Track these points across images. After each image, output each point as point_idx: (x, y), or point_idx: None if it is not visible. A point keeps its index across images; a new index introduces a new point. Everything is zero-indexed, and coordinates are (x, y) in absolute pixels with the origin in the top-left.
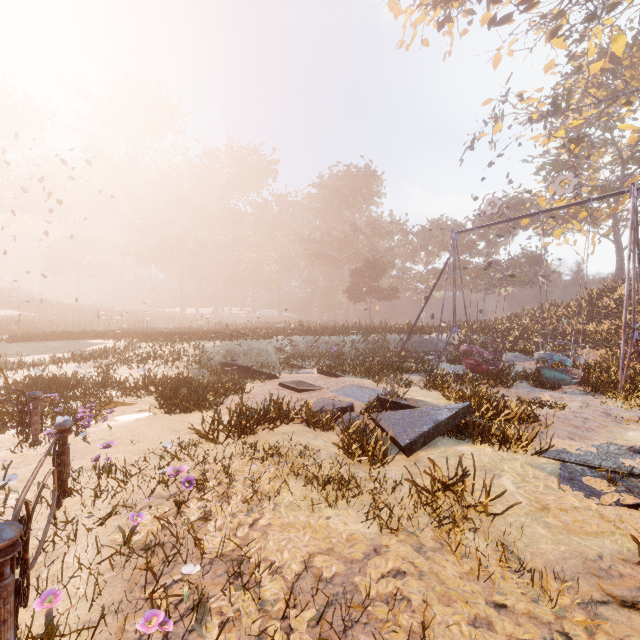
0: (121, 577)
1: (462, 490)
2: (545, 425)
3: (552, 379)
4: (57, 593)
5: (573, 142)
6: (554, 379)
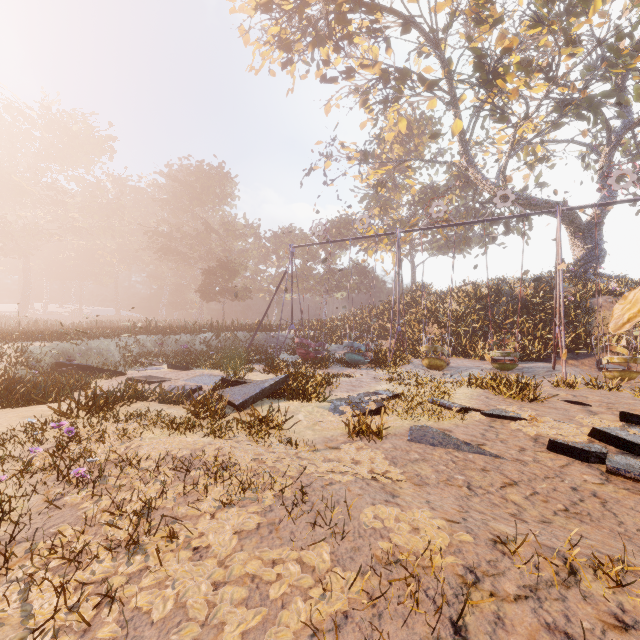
0: (31, 482)
1: (267, 416)
2: (337, 387)
3: (354, 360)
4: (2, 477)
5: (379, 186)
6: (355, 360)
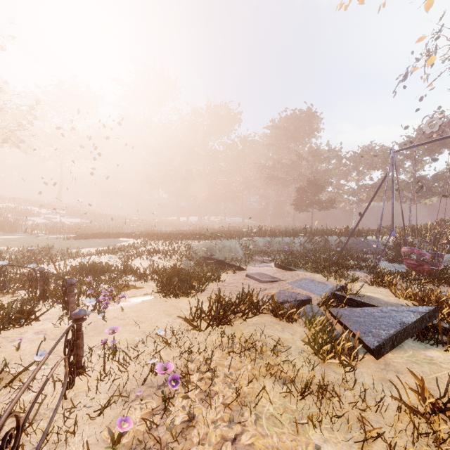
0: None
1: None
2: None
3: None
4: None
5: None
6: None
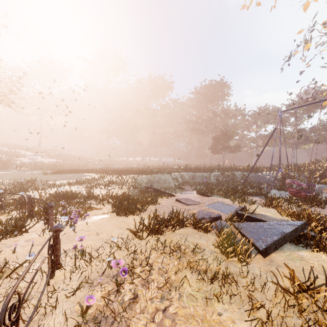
0: None
1: (324, 301)
2: None
3: None
4: None
5: None
6: None
